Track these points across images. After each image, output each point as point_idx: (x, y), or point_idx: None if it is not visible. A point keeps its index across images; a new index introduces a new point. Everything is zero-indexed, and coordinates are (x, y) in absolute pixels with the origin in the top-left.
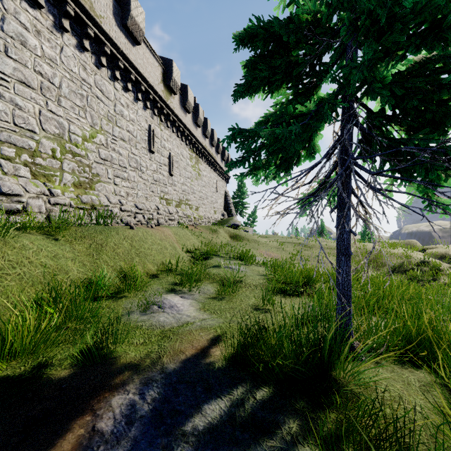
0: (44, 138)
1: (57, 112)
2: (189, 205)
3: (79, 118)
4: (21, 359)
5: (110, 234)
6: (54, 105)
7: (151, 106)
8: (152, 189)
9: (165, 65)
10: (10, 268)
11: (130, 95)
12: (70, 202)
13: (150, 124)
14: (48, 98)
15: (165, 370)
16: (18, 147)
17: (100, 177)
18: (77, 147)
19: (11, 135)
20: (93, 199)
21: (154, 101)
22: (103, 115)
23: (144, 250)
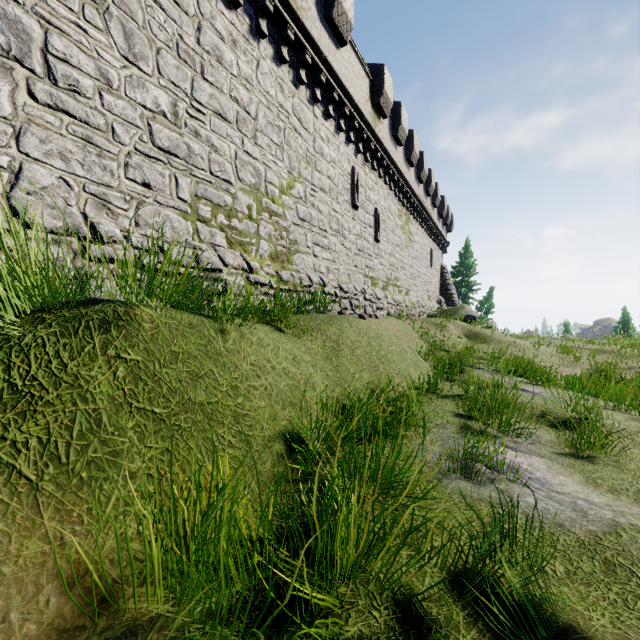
0: (240, 191)
1: (253, 153)
2: (397, 287)
3: (275, 161)
4: (351, 581)
5: (343, 326)
6: (250, 144)
7: (354, 139)
8: (355, 262)
9: (373, 75)
10: (255, 378)
11: (330, 124)
12: (269, 281)
13: (353, 166)
14: (244, 134)
15: None
16: (214, 205)
17: (298, 246)
18: (274, 203)
19: (207, 188)
20: (293, 276)
21: (358, 130)
22: (302, 155)
23: (385, 353)
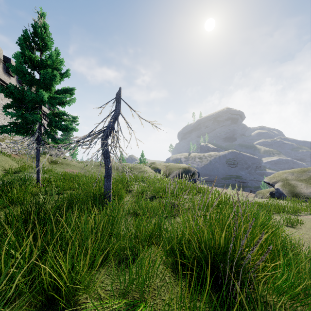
0: None
1: None
2: (14, 140)
3: None
4: None
5: None
6: None
7: None
8: None
9: None
10: None
11: None
12: None
13: None
14: None
15: None
16: None
17: None
18: None
19: None
20: None
21: None
22: None
23: None
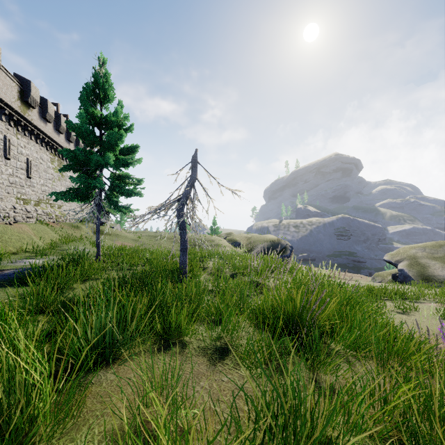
0: None
1: None
2: (50, 204)
3: None
4: None
5: None
6: None
7: (7, 119)
8: (8, 190)
9: (23, 84)
10: None
11: None
12: None
13: (5, 134)
14: None
15: (25, 268)
16: None
17: None
18: None
19: None
20: None
21: (10, 114)
22: None
23: (6, 239)
